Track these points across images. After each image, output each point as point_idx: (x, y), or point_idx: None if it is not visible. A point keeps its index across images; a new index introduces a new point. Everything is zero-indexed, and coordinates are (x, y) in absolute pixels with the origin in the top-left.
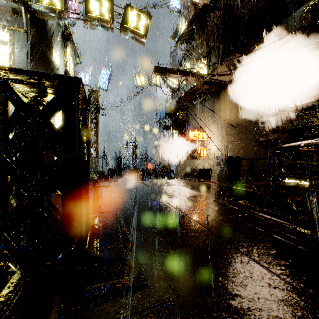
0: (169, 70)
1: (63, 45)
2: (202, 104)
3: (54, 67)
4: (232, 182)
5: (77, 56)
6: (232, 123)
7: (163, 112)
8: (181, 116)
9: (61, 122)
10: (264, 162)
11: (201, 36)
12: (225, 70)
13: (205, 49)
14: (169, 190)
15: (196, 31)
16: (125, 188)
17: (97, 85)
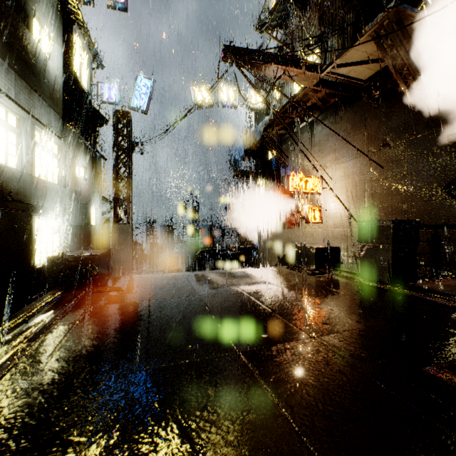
0: (253, 50)
1: (59, 20)
2: (309, 131)
3: (33, 52)
4: (398, 280)
5: (94, 52)
6: (374, 159)
7: (240, 148)
8: (270, 156)
9: (55, 159)
10: (455, 234)
11: (308, 9)
12: (365, 50)
13: (316, 31)
14: (260, 303)
15: (299, 0)
16: (153, 296)
17: (131, 103)
